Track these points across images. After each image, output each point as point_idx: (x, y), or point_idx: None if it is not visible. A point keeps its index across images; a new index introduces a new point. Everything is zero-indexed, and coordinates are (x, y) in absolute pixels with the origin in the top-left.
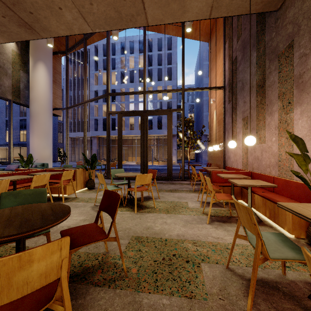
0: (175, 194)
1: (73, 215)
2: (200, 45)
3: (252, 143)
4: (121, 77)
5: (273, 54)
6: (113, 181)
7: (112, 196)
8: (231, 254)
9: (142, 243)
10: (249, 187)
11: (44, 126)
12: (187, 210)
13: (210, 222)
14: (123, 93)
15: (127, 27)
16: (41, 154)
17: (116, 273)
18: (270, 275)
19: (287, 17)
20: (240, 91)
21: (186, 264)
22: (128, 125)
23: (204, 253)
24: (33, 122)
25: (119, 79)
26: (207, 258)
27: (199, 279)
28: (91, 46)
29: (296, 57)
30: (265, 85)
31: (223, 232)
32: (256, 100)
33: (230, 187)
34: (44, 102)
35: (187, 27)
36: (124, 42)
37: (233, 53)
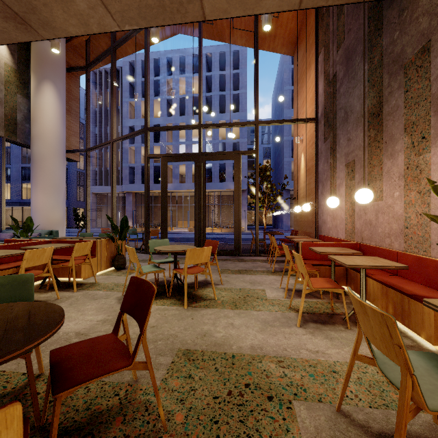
0: (245, 276)
1: (87, 313)
2: (280, 63)
3: (368, 199)
4: (167, 108)
5: (395, 65)
6: (155, 256)
7: (141, 287)
8: (345, 388)
9: (194, 363)
10: (362, 268)
11: (53, 176)
12: (265, 302)
13: (302, 324)
14: (168, 127)
15: (172, 22)
16: (48, 217)
17: (148, 424)
18: (413, 425)
19: (419, 5)
20: (342, 123)
21: (269, 403)
22: (177, 176)
23: (297, 381)
24: (37, 169)
25: (165, 111)
26: (302, 391)
27: (292, 435)
28: (124, 63)
29: (435, 65)
30: (382, 113)
31: (325, 341)
32: (368, 136)
33: (328, 267)
34: (53, 141)
35: (265, 24)
36: (171, 57)
37: (331, 69)
